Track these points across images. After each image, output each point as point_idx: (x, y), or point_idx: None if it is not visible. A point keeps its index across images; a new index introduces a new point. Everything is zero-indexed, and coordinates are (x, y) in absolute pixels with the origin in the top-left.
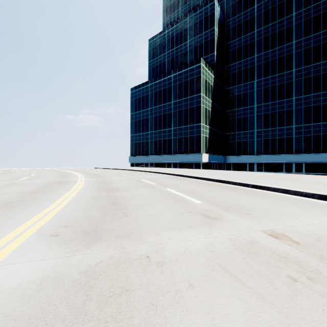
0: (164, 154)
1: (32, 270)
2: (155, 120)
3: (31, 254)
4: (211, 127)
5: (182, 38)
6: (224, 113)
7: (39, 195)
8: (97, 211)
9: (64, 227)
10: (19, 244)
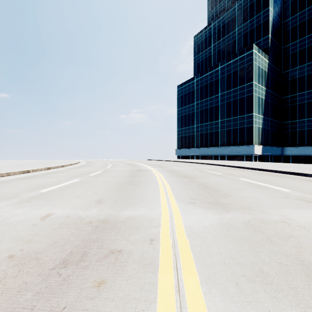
0: (211, 146)
1: (207, 219)
2: (201, 113)
3: (194, 211)
4: (264, 116)
5: (230, 28)
6: (281, 99)
7: (139, 178)
8: (200, 191)
9: (191, 199)
10: (176, 205)
